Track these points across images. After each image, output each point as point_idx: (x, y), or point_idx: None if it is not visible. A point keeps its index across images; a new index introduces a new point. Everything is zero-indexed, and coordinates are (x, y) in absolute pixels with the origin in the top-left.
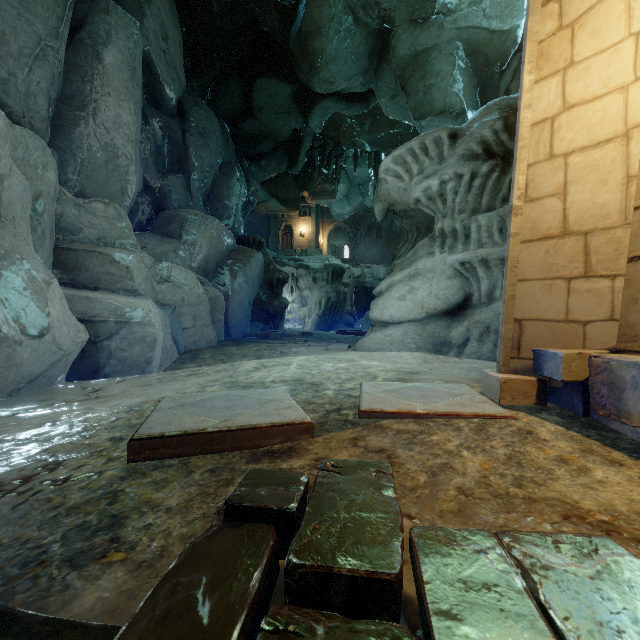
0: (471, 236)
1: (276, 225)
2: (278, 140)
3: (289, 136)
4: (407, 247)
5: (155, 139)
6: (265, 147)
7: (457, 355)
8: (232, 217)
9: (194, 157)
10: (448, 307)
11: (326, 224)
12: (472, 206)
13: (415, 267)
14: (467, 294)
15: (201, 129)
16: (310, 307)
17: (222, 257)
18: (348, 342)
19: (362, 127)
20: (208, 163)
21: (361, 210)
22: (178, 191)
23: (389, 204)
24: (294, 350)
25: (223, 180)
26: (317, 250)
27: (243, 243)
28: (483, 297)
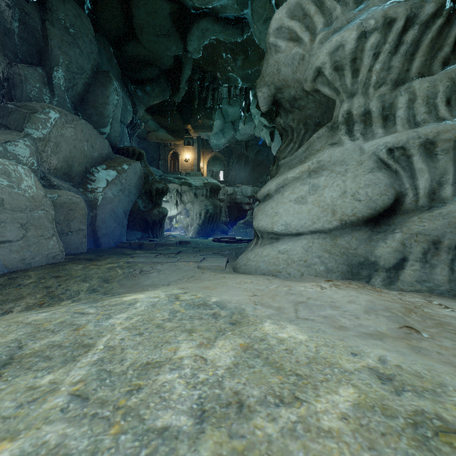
0: (397, 115)
1: (165, 152)
2: (161, 68)
3: (171, 64)
4: (292, 147)
5: (0, 17)
6: (149, 73)
7: (387, 282)
8: (108, 125)
9: (57, 51)
10: (372, 212)
11: (206, 153)
12: (396, 75)
13: (317, 159)
14: (397, 194)
15: (68, 25)
16: (192, 218)
17: (93, 163)
18: (225, 254)
19: (236, 62)
20: (78, 64)
21: (233, 143)
22: (34, 84)
23: (276, 89)
24: (159, 268)
25: (98, 87)
26: (198, 172)
27: (122, 154)
28: (422, 198)
